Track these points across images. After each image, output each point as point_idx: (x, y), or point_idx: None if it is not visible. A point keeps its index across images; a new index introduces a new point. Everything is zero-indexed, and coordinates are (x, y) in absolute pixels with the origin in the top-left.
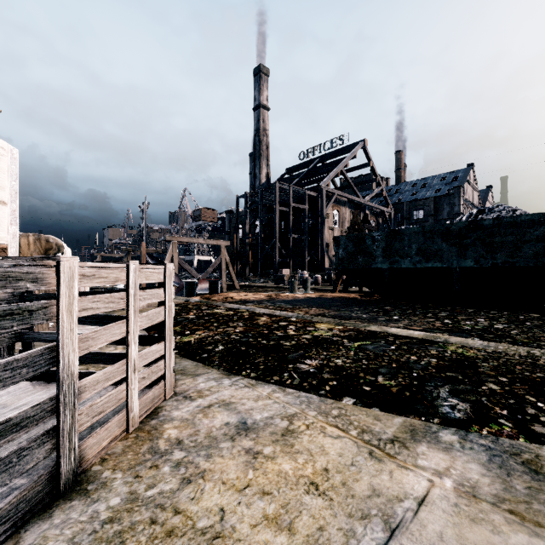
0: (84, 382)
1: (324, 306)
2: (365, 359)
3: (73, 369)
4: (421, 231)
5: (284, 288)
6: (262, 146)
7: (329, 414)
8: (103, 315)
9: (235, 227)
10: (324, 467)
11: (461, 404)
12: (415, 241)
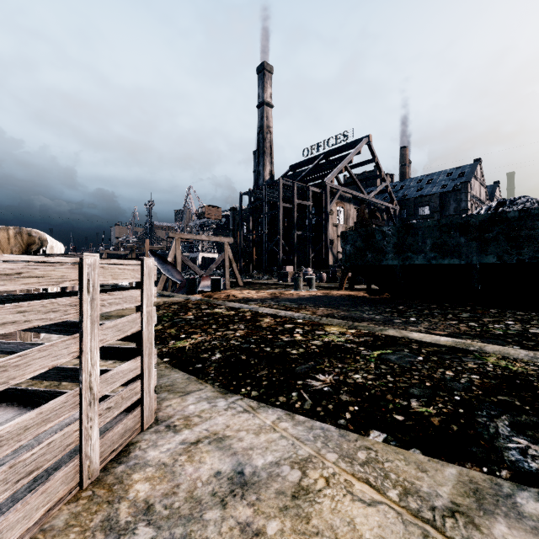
0: None
1: (331, 305)
2: (390, 375)
3: None
4: (437, 225)
5: (288, 285)
6: (266, 143)
7: (355, 458)
8: (70, 322)
9: (239, 224)
10: None
11: (534, 446)
12: (430, 236)
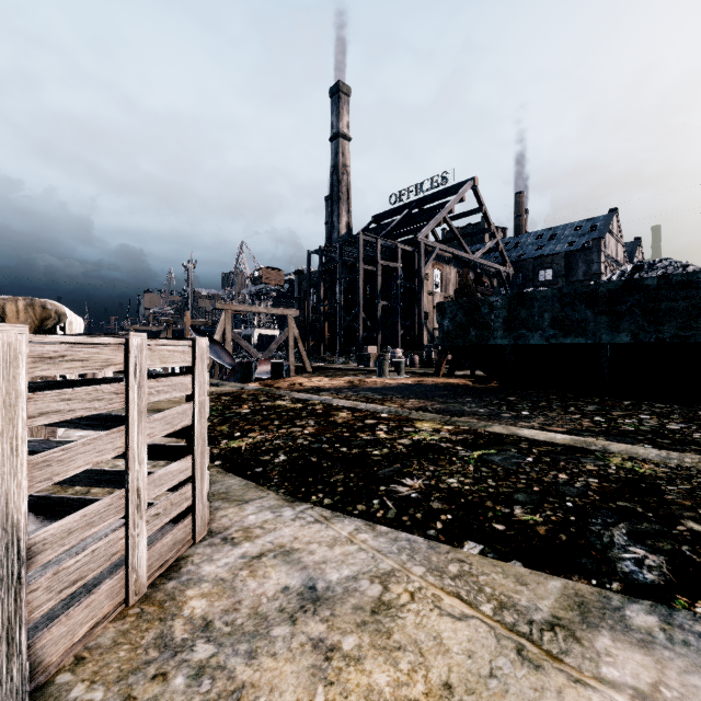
0: (43, 536)
1: (424, 396)
2: (492, 478)
3: (17, 516)
4: (557, 294)
5: (371, 371)
6: (342, 186)
7: (445, 572)
8: (105, 415)
9: (306, 292)
10: (444, 681)
11: (652, 556)
12: (549, 308)
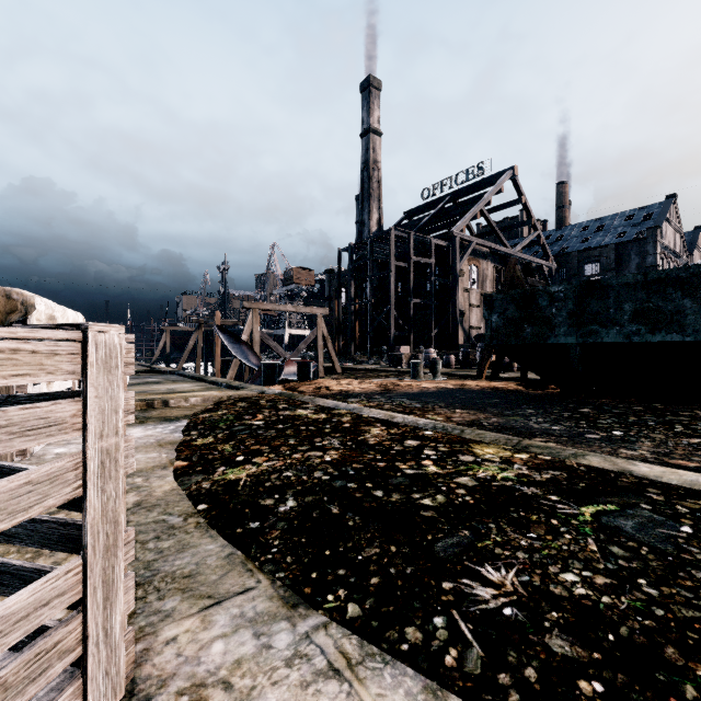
0: None
1: (473, 405)
2: (644, 577)
3: None
4: (642, 280)
5: (403, 372)
6: (372, 183)
7: None
8: None
9: (336, 291)
10: None
11: None
12: (630, 298)
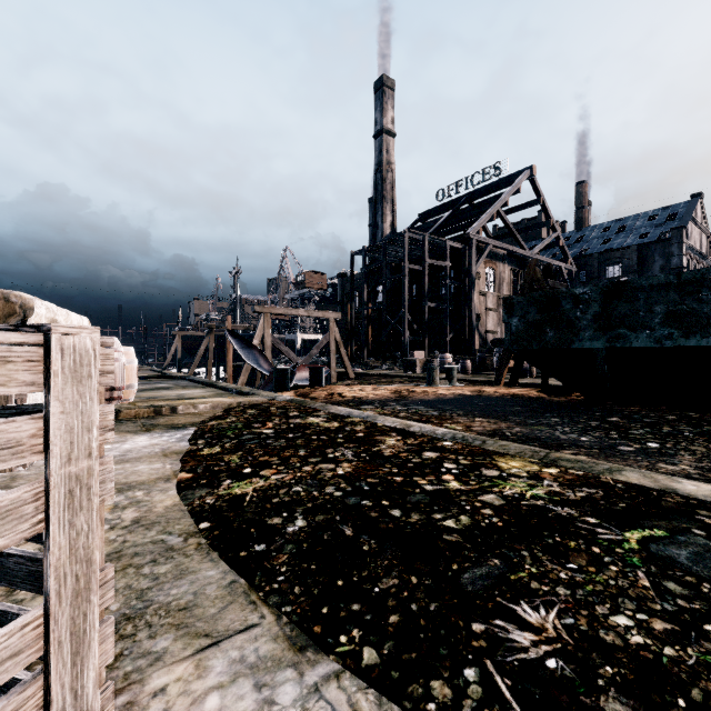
0: None
1: (493, 413)
2: (710, 622)
3: None
4: (675, 281)
5: (418, 378)
6: (386, 185)
7: None
8: None
9: (349, 295)
10: None
11: None
12: (661, 300)
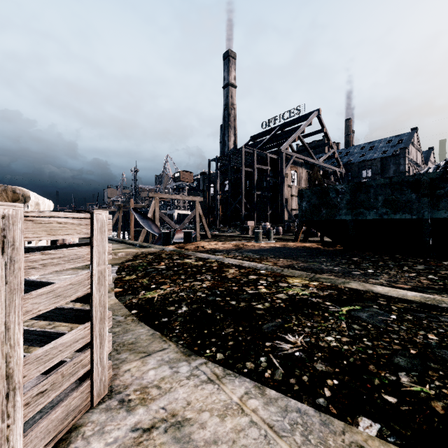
0: None
1: (290, 256)
2: (366, 337)
3: None
4: (389, 182)
5: (250, 237)
6: (230, 118)
7: None
8: None
9: (207, 186)
10: None
11: None
12: (382, 193)
